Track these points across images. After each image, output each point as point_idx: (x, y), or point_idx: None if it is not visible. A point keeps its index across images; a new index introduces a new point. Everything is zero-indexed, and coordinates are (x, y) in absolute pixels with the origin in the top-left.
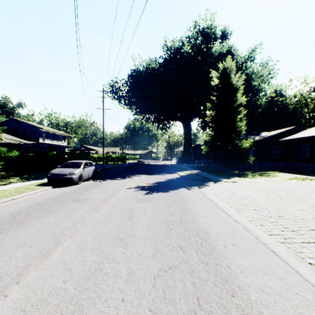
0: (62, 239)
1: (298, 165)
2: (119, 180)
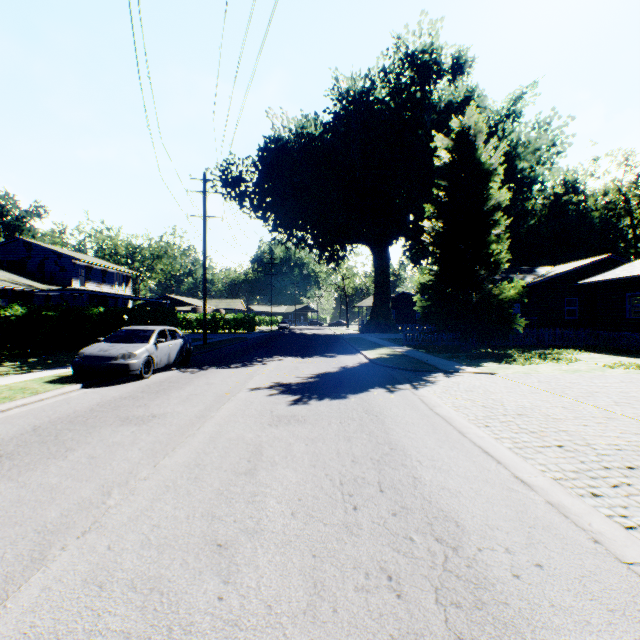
0: (56, 546)
1: (618, 336)
2: (235, 369)
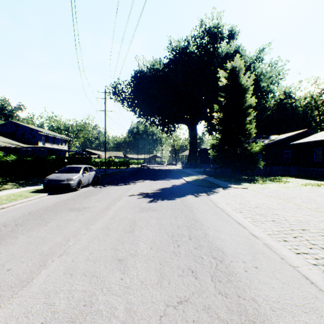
0: (49, 260)
1: (310, 170)
2: (121, 186)
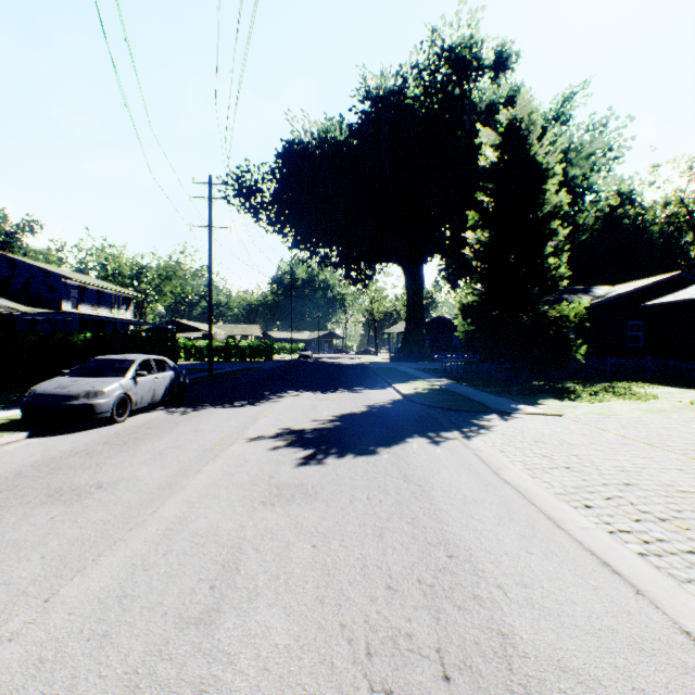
0: None
1: (692, 367)
2: (238, 409)
